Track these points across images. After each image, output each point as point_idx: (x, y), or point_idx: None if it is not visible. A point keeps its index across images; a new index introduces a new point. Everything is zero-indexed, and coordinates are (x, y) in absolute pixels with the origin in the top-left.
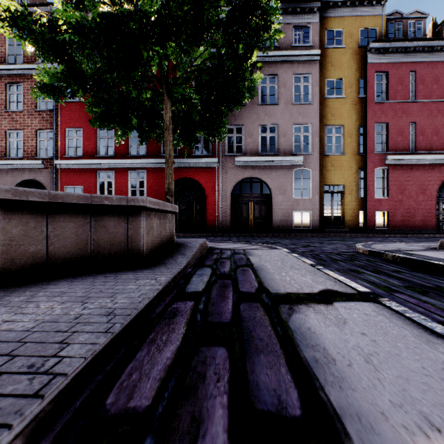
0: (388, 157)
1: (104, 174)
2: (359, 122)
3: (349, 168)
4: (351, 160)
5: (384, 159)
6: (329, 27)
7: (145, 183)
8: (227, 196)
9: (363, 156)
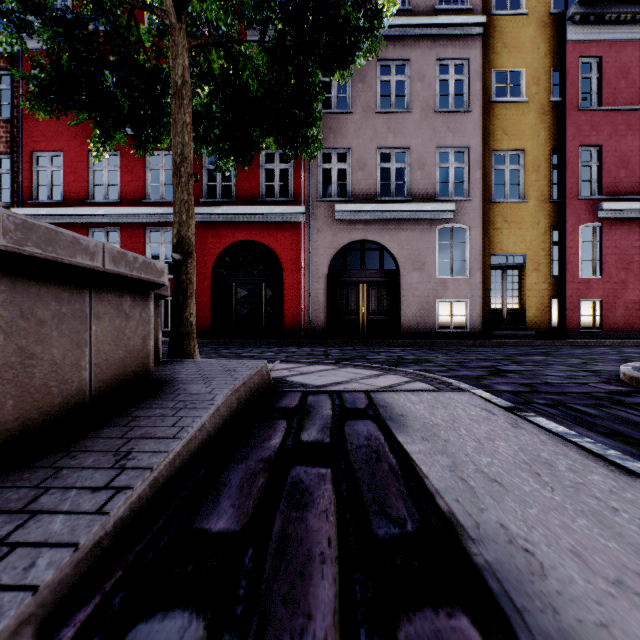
0: (604, 205)
1: (114, 239)
2: (550, 145)
3: (535, 226)
4: (537, 211)
5: (596, 209)
6: None
7: None
8: (320, 274)
9: (558, 204)
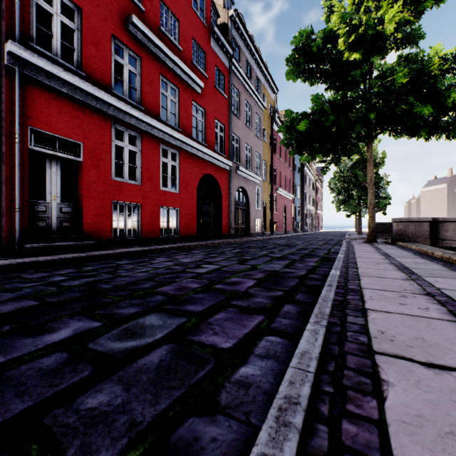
0: (278, 188)
1: None
2: (269, 162)
3: (267, 192)
4: (268, 186)
5: (276, 189)
6: (263, 90)
7: (177, 170)
8: (233, 202)
9: (270, 185)
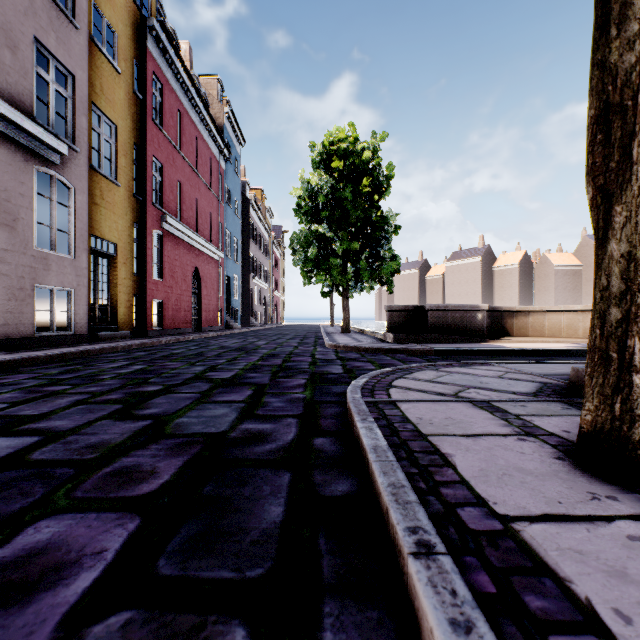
0: (169, 218)
1: None
2: (135, 137)
3: (125, 216)
4: (127, 201)
5: (161, 219)
6: None
7: None
8: None
9: (139, 201)
